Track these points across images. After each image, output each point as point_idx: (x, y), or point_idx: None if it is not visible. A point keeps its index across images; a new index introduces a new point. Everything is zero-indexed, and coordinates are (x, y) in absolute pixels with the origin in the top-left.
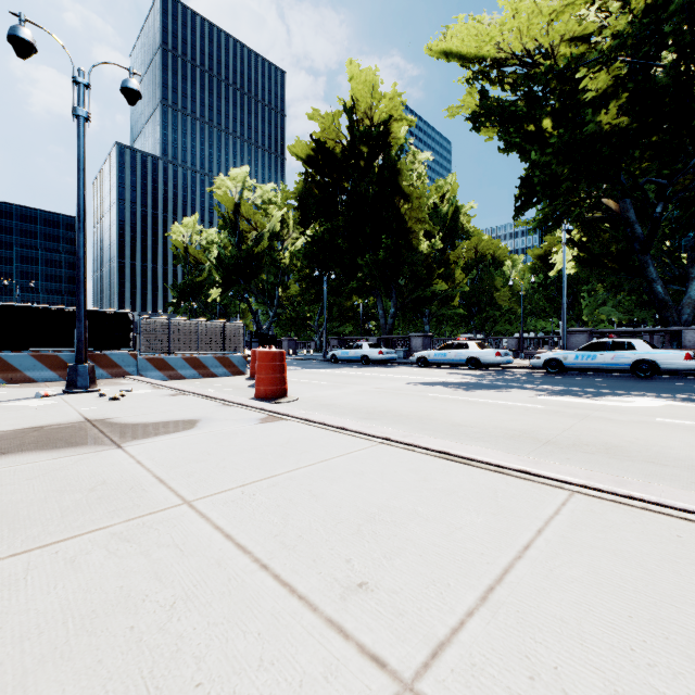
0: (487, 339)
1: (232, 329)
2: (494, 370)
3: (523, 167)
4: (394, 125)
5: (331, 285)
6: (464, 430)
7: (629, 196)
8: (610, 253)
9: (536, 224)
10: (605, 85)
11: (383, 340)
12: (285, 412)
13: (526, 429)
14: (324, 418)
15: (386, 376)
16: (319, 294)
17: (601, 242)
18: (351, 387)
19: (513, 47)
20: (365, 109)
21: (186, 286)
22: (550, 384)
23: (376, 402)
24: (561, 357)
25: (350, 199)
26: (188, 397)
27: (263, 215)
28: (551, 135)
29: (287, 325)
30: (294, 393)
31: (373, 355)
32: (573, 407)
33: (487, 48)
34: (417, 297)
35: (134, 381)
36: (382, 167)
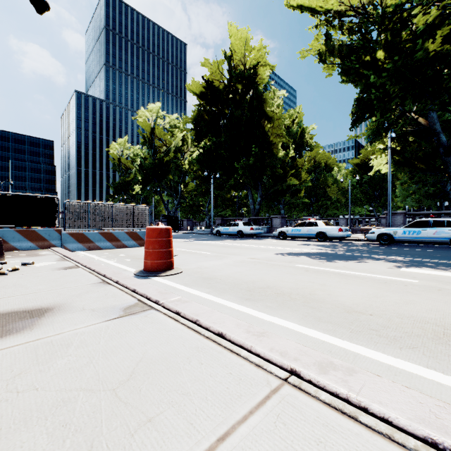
0: (324, 219)
1: (140, 211)
2: (337, 242)
3: (356, 93)
4: (260, 70)
5: (216, 182)
6: (366, 322)
7: (444, 108)
8: (418, 157)
9: (370, 131)
10: (434, 14)
11: (253, 220)
12: (155, 297)
13: (439, 320)
14: (198, 312)
15: (257, 247)
16: (209, 189)
17: (411, 149)
18: (230, 257)
19: (351, 0)
20: (240, 58)
21: (119, 184)
22: (394, 255)
23: (254, 274)
24: (392, 232)
25: (229, 122)
26: (76, 272)
27: (170, 135)
28: (383, 63)
29: (186, 210)
30: (182, 264)
31: (246, 231)
32: (448, 282)
33: (331, 2)
34: (276, 190)
35: (52, 252)
36: (252, 98)
